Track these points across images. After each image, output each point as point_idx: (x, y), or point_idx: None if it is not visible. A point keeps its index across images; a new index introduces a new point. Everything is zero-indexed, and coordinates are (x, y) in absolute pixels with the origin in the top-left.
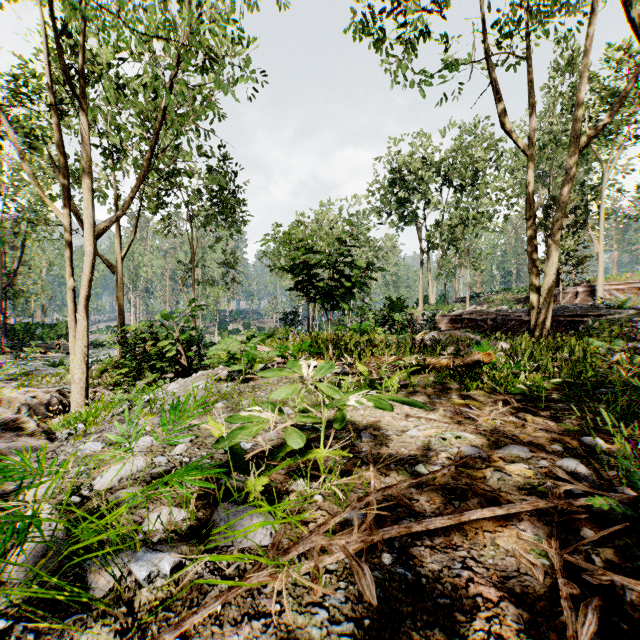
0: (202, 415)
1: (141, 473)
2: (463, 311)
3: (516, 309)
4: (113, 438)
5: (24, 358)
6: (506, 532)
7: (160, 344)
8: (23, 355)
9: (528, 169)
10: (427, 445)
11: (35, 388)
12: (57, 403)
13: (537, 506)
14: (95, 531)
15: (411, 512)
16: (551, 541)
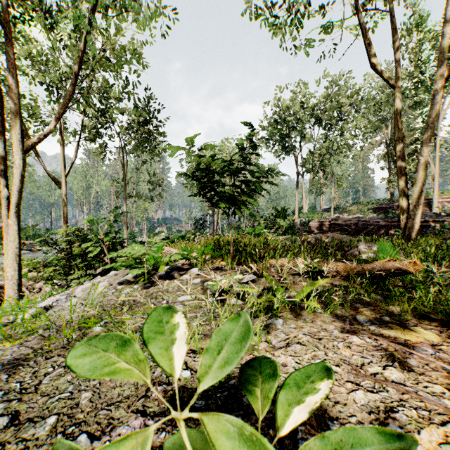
0: (66, 348)
1: None
2: (330, 218)
3: (372, 216)
4: None
5: None
6: None
7: (84, 245)
8: None
9: (398, 97)
10: None
11: None
12: None
13: None
14: None
15: None
16: None
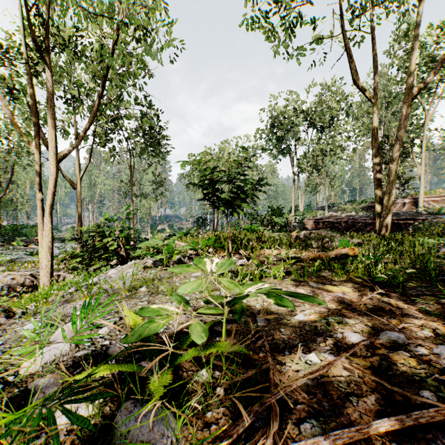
0: (128, 298)
1: (65, 357)
2: (323, 216)
3: (361, 215)
4: (27, 334)
5: (12, 249)
6: (414, 442)
7: (105, 240)
8: (11, 247)
9: (374, 112)
10: (314, 330)
11: (16, 272)
12: (30, 283)
13: None
14: None
15: (311, 410)
16: None
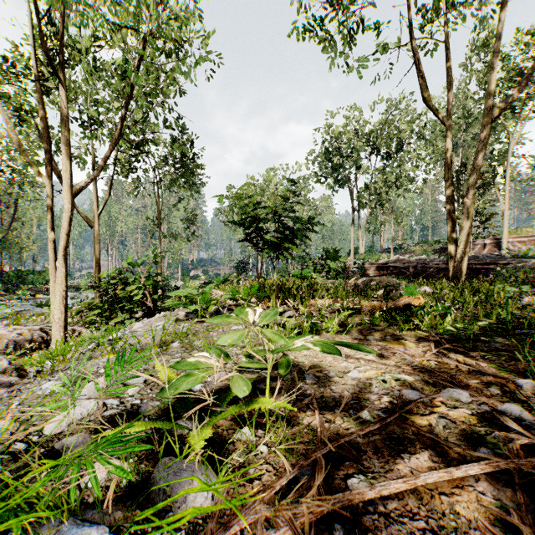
0: (159, 354)
1: (92, 416)
2: (388, 260)
3: (433, 258)
4: (55, 387)
5: (16, 300)
6: (464, 495)
7: (128, 288)
8: (15, 297)
9: (446, 137)
10: (369, 388)
11: (22, 326)
12: (40, 339)
13: (497, 467)
14: (0, 515)
15: (359, 467)
16: (520, 512)
